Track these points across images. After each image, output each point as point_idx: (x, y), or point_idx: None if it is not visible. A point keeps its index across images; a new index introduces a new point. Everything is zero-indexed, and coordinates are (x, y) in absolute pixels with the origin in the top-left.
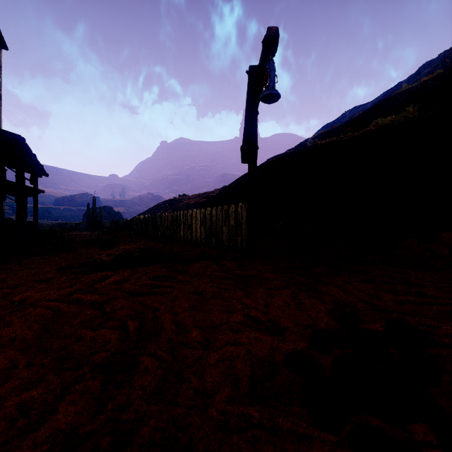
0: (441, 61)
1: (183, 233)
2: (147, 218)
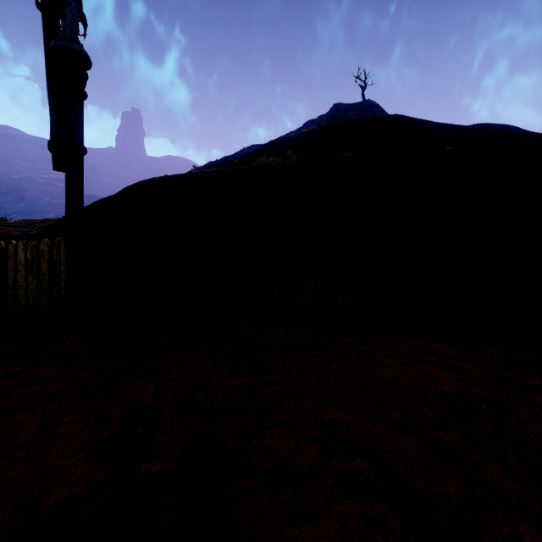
0: (320, 123)
1: None
2: None
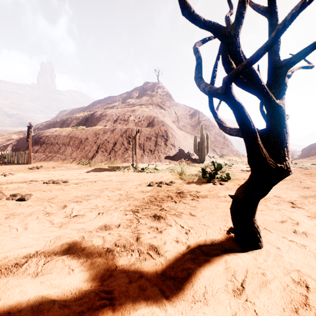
0: (138, 91)
1: (0, 160)
2: None
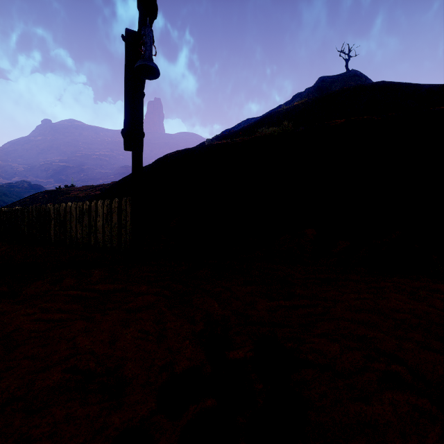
0: (307, 95)
1: (54, 232)
2: (3, 213)
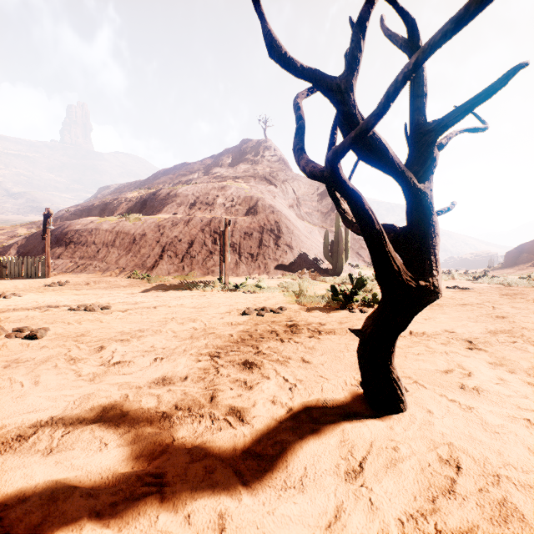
0: (231, 154)
1: None
2: None
